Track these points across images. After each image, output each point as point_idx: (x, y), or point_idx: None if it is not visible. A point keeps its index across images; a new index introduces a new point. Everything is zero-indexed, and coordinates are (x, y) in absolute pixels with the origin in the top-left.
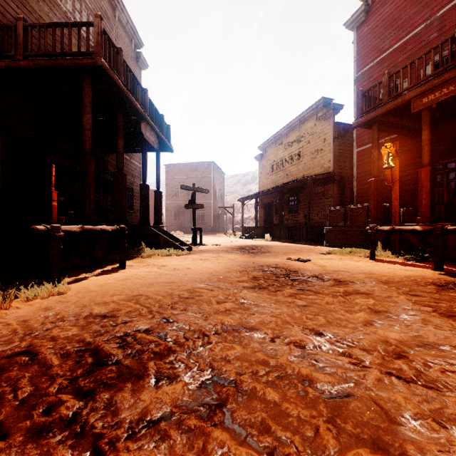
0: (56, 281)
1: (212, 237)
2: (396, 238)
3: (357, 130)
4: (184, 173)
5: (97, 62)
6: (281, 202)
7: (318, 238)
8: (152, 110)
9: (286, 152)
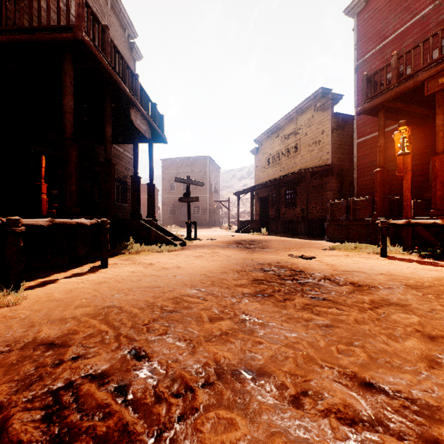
0: (14, 287)
1: (208, 231)
2: (408, 232)
3: (357, 120)
4: (180, 167)
5: (78, 36)
6: (277, 196)
7: (316, 232)
8: (143, 97)
9: (282, 145)
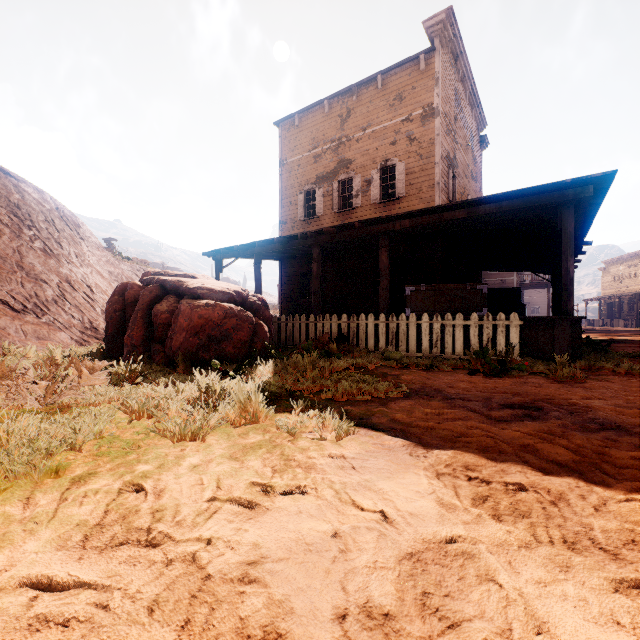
0: None
1: None
2: None
3: None
4: None
5: None
6: (619, 305)
7: None
8: None
9: (625, 271)
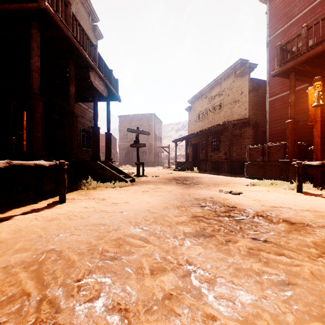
0: None
1: (153, 169)
2: (318, 172)
3: (269, 83)
4: (133, 122)
5: (41, 5)
6: (206, 142)
7: (236, 170)
8: (101, 64)
9: (209, 104)
